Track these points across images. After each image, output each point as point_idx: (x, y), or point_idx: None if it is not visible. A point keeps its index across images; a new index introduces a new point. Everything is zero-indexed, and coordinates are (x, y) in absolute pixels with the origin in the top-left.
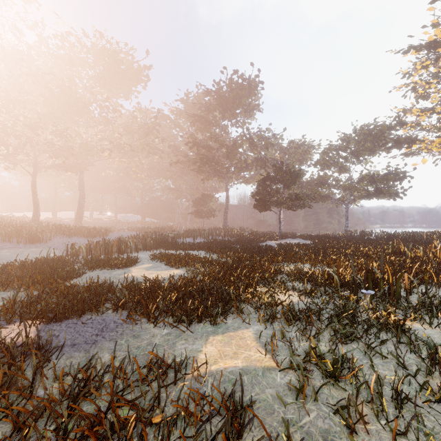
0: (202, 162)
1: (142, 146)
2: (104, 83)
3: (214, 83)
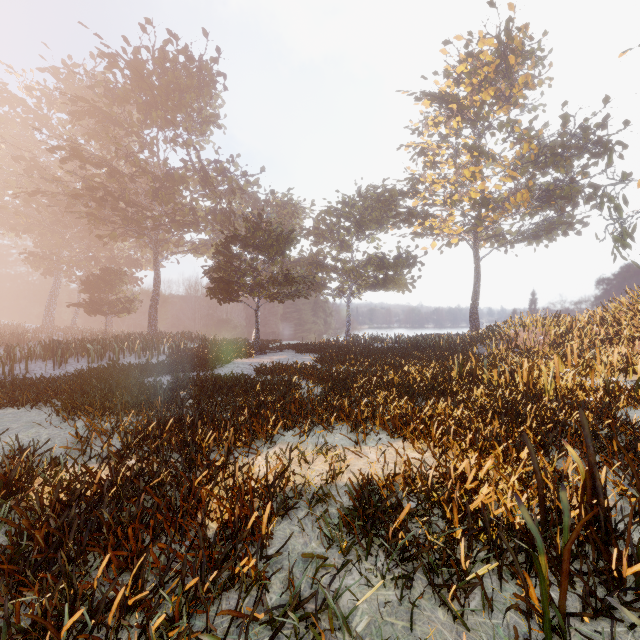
0: (97, 198)
1: None
2: None
3: (125, 40)
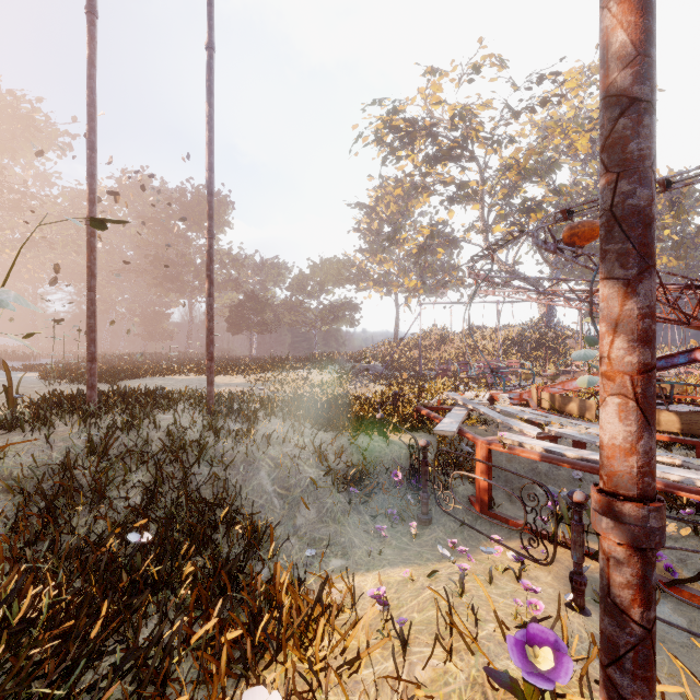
0: (165, 277)
1: (65, 242)
2: (12, 156)
3: (180, 193)
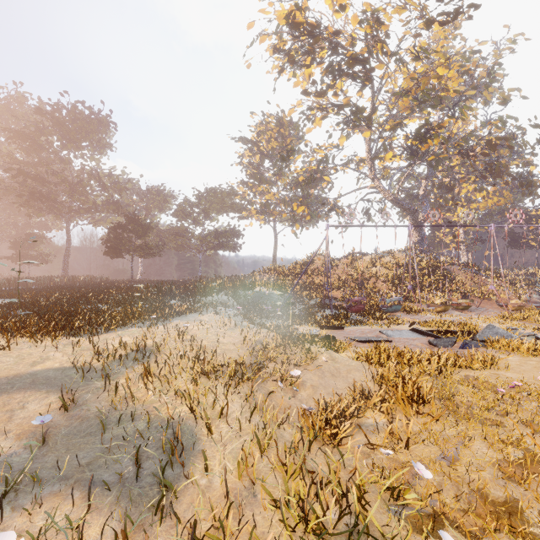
0: (32, 195)
1: None
2: None
3: (51, 106)
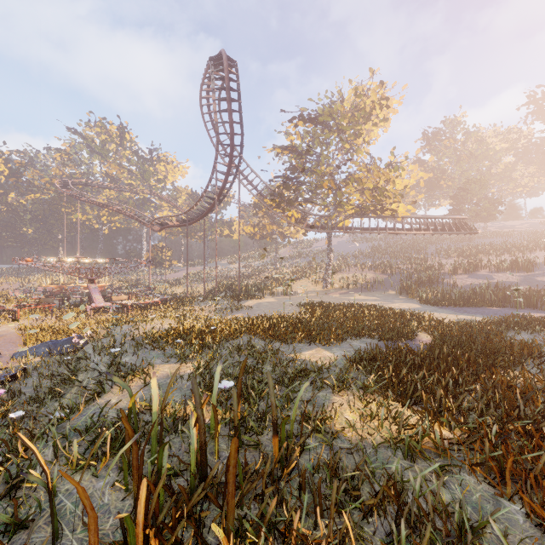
0: None
1: None
2: None
3: None
